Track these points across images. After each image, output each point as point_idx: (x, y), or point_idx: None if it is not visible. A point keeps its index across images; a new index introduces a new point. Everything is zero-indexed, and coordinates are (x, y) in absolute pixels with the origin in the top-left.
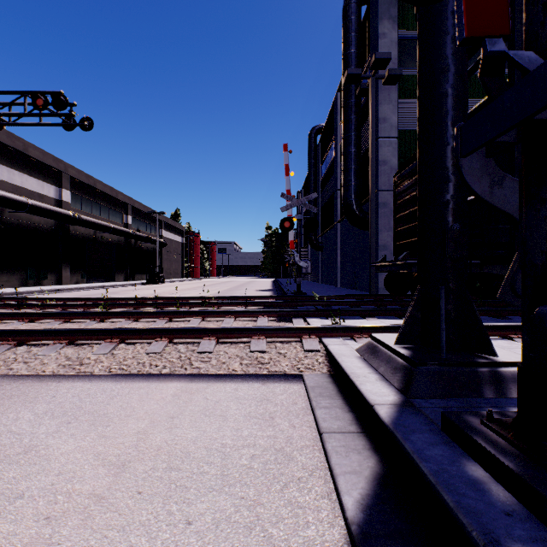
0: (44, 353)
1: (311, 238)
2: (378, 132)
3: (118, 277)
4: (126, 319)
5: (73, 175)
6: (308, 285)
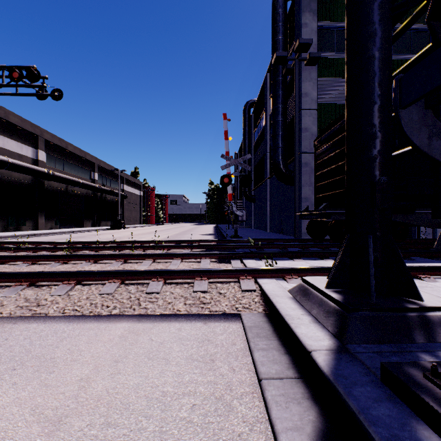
0: (5, 295)
1: (246, 191)
2: (301, 105)
3: (86, 223)
4: (86, 261)
5: (48, 139)
6: (243, 230)
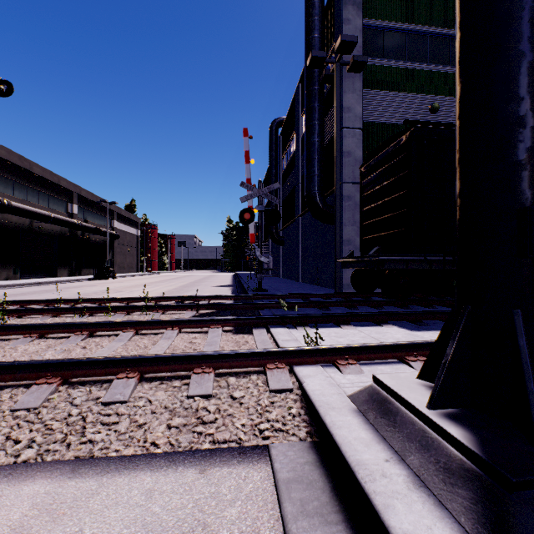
0: None
1: (272, 231)
2: (342, 122)
3: (61, 272)
4: (24, 335)
5: (2, 156)
6: (269, 281)
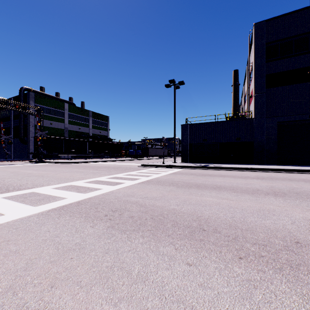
0: None
1: None
2: (30, 124)
3: None
4: None
5: None
6: None
